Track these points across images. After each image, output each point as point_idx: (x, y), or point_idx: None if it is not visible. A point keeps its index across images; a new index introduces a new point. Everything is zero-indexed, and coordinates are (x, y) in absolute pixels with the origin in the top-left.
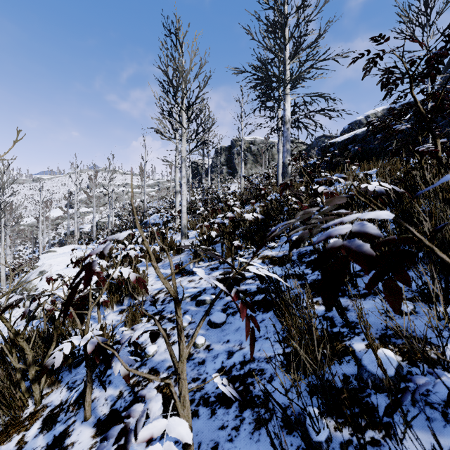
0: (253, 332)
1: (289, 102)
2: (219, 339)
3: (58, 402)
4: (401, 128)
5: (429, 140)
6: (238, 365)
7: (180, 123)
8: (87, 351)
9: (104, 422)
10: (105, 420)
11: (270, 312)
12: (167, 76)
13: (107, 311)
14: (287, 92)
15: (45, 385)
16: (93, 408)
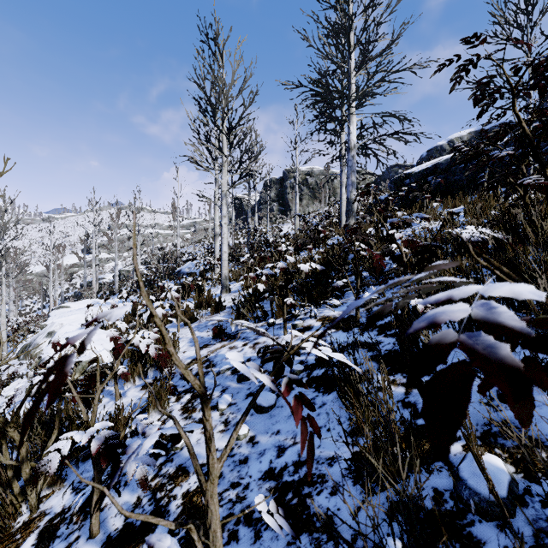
0: (311, 441)
1: (354, 123)
2: (266, 428)
3: (60, 509)
4: (501, 155)
5: (531, 171)
6: (290, 467)
7: (220, 150)
8: (91, 450)
9: (115, 540)
10: (117, 537)
11: (332, 393)
12: (204, 92)
13: (128, 386)
14: (352, 111)
15: (44, 485)
16: (102, 520)
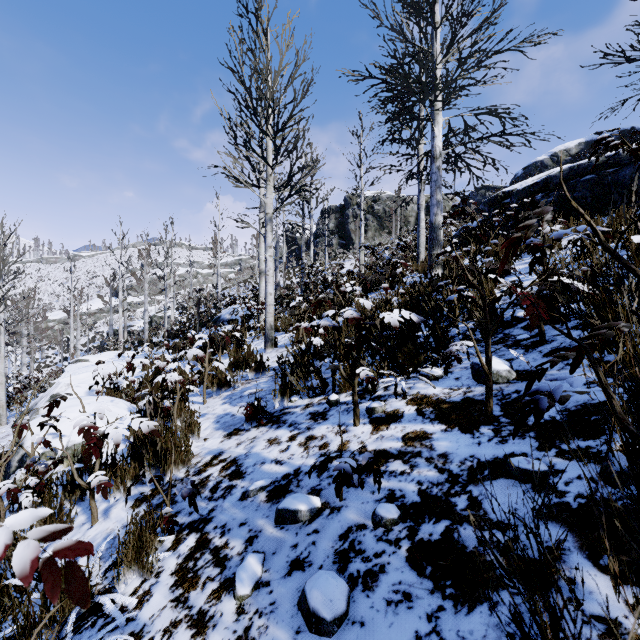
0: None
1: (440, 124)
2: None
3: None
4: None
5: None
6: None
7: (263, 158)
8: None
9: None
10: None
11: (480, 610)
12: (242, 81)
13: (116, 496)
14: (437, 108)
15: None
16: None
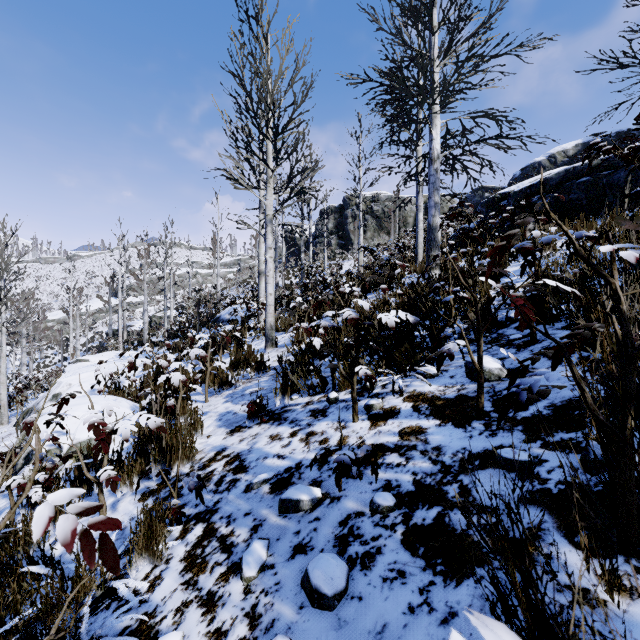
0: None
1: (438, 127)
2: None
3: None
4: None
5: None
6: None
7: (263, 161)
8: None
9: None
10: None
11: (466, 584)
12: (243, 85)
13: (122, 491)
14: (435, 111)
15: None
16: None
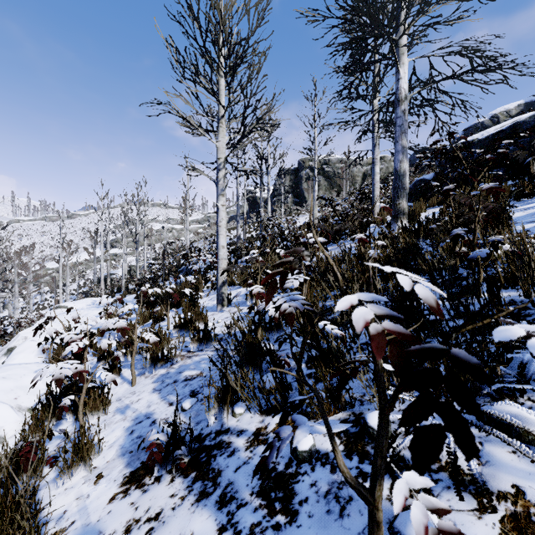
0: None
1: (406, 65)
2: None
3: None
4: None
5: None
6: None
7: (213, 95)
8: None
9: None
10: None
11: None
12: (189, 6)
13: None
14: (402, 48)
15: None
16: None
